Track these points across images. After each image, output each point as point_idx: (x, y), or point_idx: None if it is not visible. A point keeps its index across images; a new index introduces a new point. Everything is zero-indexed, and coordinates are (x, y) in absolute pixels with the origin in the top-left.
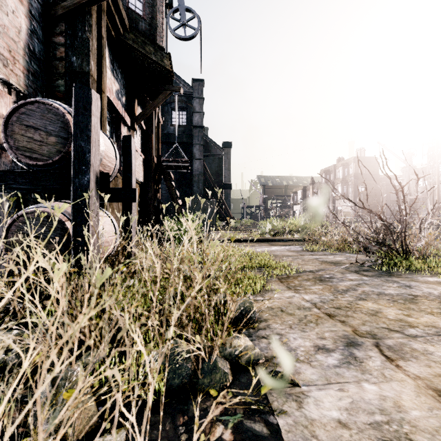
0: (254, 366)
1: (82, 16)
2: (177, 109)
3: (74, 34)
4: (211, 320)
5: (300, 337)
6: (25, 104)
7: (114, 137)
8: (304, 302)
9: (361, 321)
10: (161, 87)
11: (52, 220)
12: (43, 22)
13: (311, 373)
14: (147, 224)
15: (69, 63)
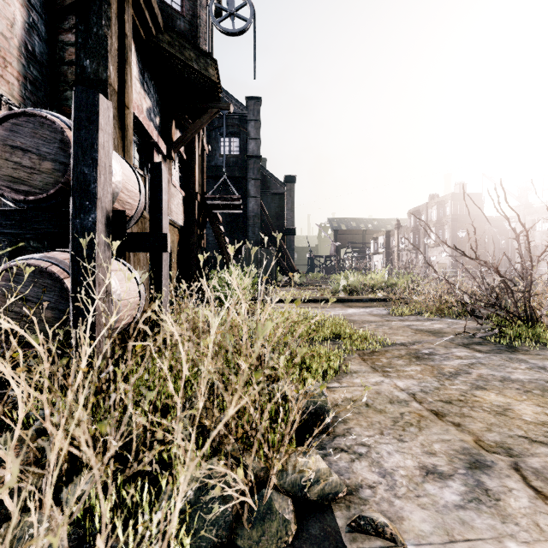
0: (330, 503)
1: (98, 6)
2: (227, 135)
3: (88, 30)
4: (265, 427)
5: (397, 450)
6: (9, 116)
7: (145, 168)
8: (398, 391)
9: (485, 424)
10: (205, 105)
11: (47, 276)
12: (47, 14)
13: (421, 520)
14: (188, 280)
15: (80, 68)
